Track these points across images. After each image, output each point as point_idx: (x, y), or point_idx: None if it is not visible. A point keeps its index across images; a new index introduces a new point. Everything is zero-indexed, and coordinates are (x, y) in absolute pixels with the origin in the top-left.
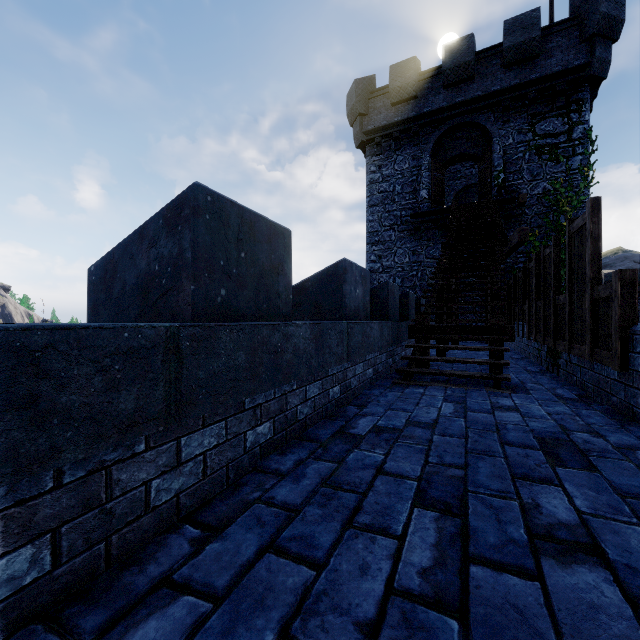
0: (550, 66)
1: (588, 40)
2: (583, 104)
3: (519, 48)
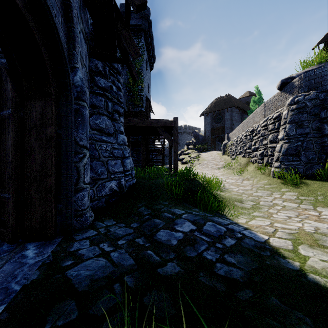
0: (133, 22)
1: (141, 18)
2: (141, 37)
3: (124, 13)
